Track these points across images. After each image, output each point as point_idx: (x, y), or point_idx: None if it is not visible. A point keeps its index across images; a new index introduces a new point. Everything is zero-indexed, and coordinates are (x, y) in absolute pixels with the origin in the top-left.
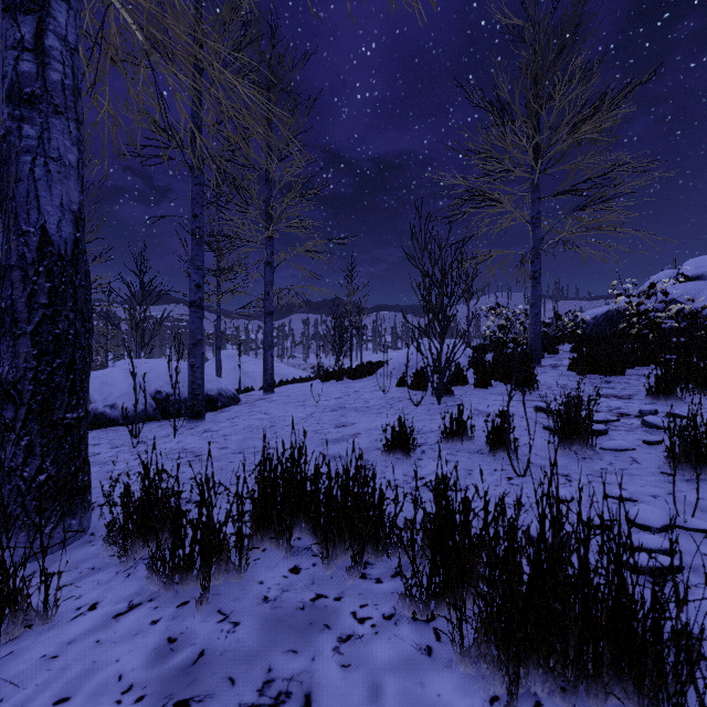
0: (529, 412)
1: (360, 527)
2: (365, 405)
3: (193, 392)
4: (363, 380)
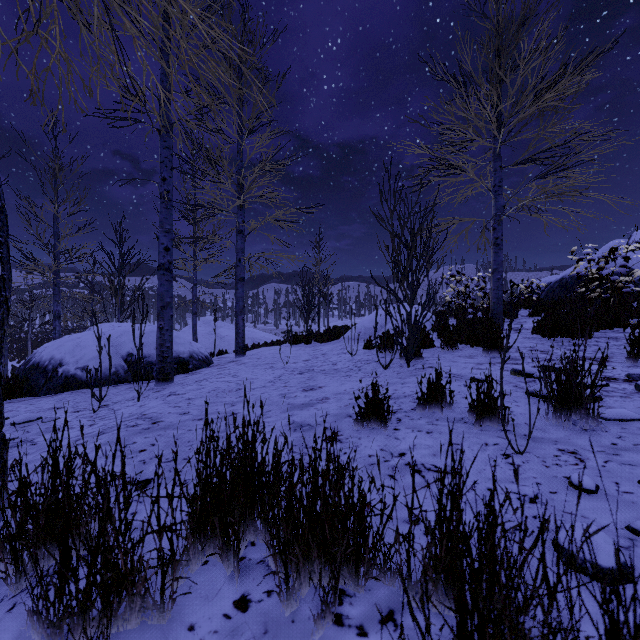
0: (506, 376)
1: (334, 551)
2: (332, 368)
3: (162, 355)
4: (331, 343)
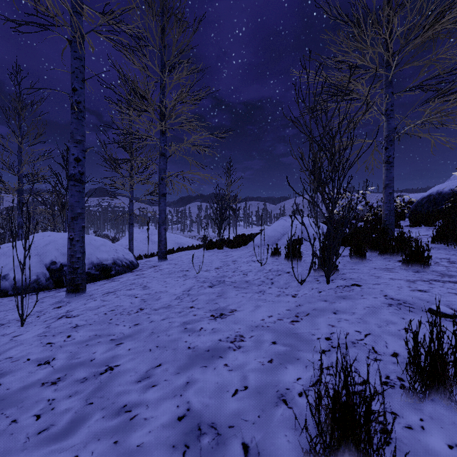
0: None
1: None
2: (244, 279)
3: (72, 266)
4: (239, 249)
